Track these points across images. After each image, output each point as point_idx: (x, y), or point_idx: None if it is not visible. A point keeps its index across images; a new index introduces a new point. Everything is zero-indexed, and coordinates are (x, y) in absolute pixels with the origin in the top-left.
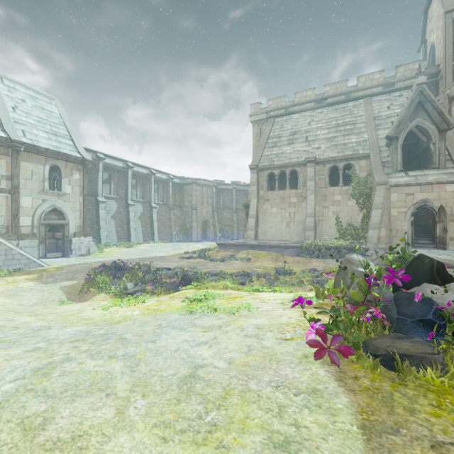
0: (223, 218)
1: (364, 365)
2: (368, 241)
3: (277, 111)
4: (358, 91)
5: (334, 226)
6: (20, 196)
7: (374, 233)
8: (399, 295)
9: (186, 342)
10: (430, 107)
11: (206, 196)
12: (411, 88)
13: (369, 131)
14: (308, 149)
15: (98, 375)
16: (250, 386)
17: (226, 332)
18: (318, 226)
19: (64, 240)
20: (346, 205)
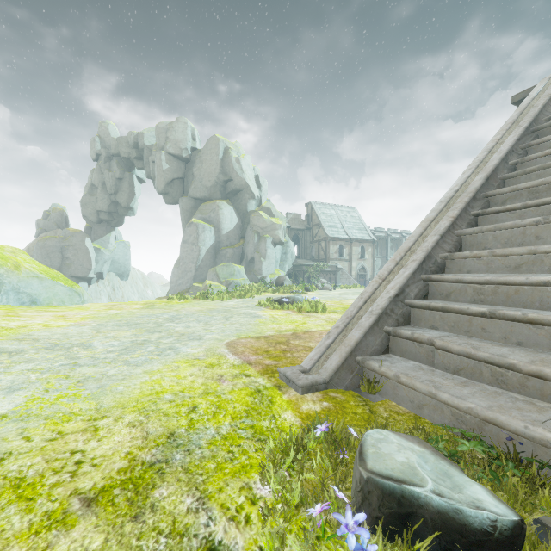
0: None
1: None
2: None
3: None
4: None
5: None
6: (352, 262)
7: None
8: None
9: None
10: None
11: None
12: None
13: None
14: None
15: None
16: None
17: None
18: None
19: (365, 282)
20: None
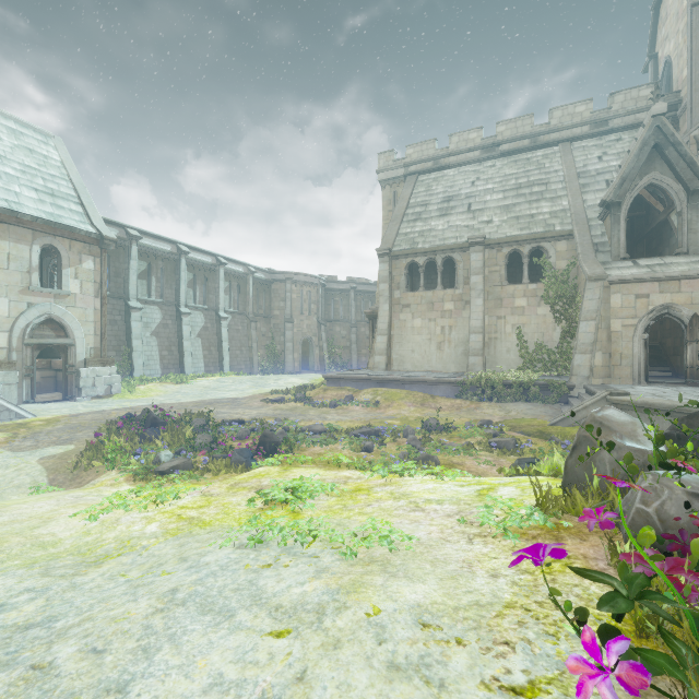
0: (334, 335)
1: None
2: (574, 373)
3: (422, 164)
4: (551, 132)
5: (515, 349)
6: None
7: (584, 359)
8: None
9: (218, 693)
10: (674, 153)
11: (308, 300)
12: (634, 128)
13: (571, 195)
14: (473, 223)
15: None
16: None
17: (336, 643)
18: (489, 349)
19: (66, 371)
20: (534, 314)
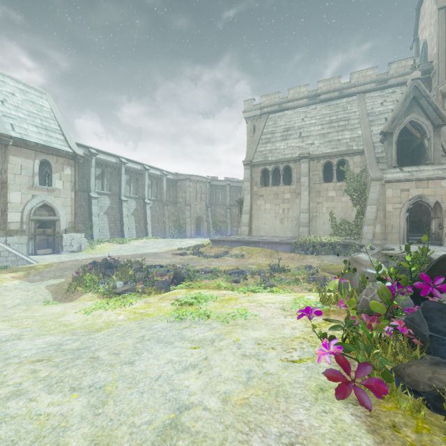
0: (216, 214)
1: (402, 406)
2: (363, 237)
3: (271, 108)
4: (351, 87)
5: (328, 222)
6: (9, 192)
7: (369, 229)
8: (428, 305)
9: (171, 364)
10: (425, 102)
11: (200, 192)
12: (403, 84)
13: (363, 127)
14: (302, 145)
15: (49, 422)
16: (252, 444)
17: (220, 349)
18: (312, 222)
19: (54, 236)
20: (340, 201)
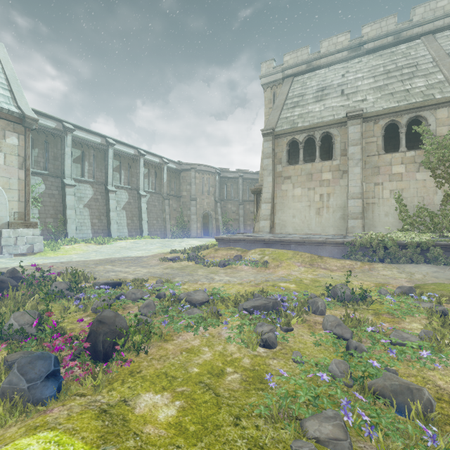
0: (227, 210)
1: None
2: None
3: (297, 68)
4: (413, 27)
5: (393, 212)
6: None
7: None
8: None
9: None
10: None
11: (208, 184)
12: None
13: (446, 69)
14: (348, 103)
15: None
16: None
17: None
18: (367, 213)
19: None
20: (413, 179)
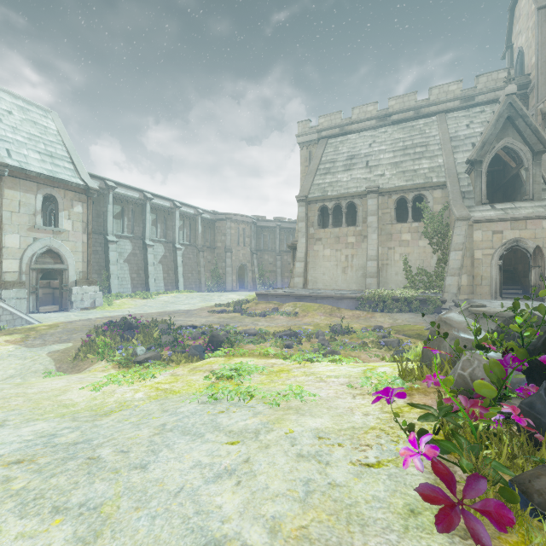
0: (263, 262)
1: (534, 541)
2: (445, 291)
3: (331, 131)
4: (430, 105)
5: (402, 272)
6: (4, 234)
7: (453, 280)
8: None
9: (199, 468)
10: (523, 123)
11: (243, 235)
12: (494, 102)
13: (445, 154)
14: (370, 176)
15: None
16: None
17: (267, 446)
18: (382, 272)
19: (62, 289)
20: (417, 246)
